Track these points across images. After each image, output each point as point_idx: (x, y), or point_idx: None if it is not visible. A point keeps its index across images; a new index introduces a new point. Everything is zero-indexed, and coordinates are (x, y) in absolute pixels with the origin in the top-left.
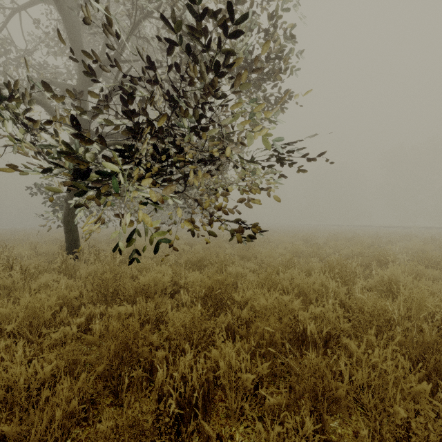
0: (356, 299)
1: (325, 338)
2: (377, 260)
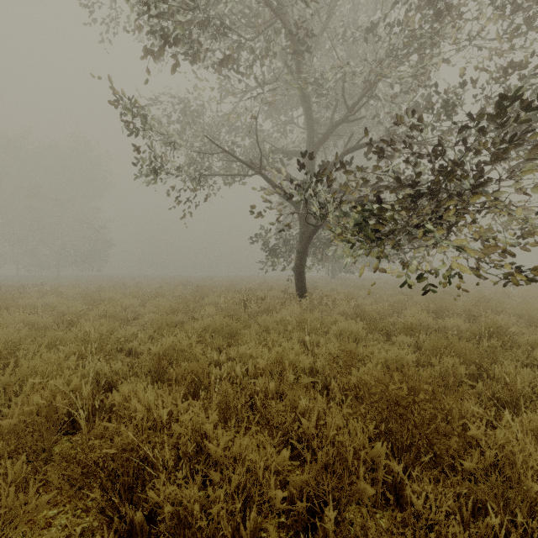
0: None
1: None
2: None
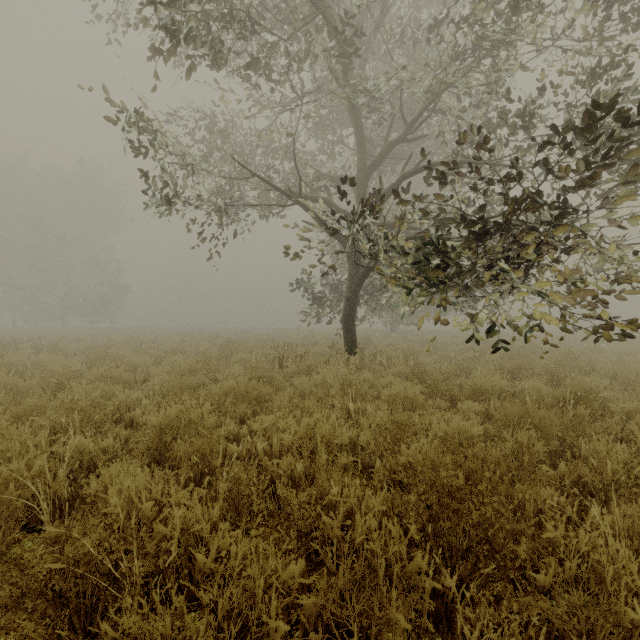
0: None
1: None
2: None
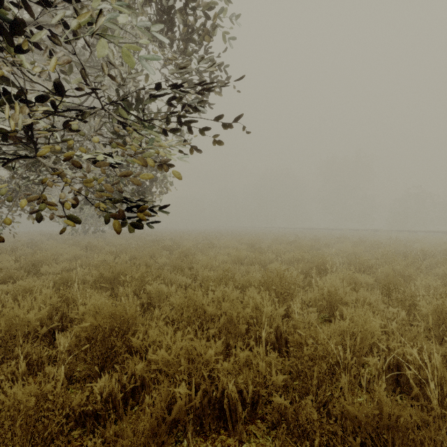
0: (295, 322)
1: (253, 397)
2: (316, 266)
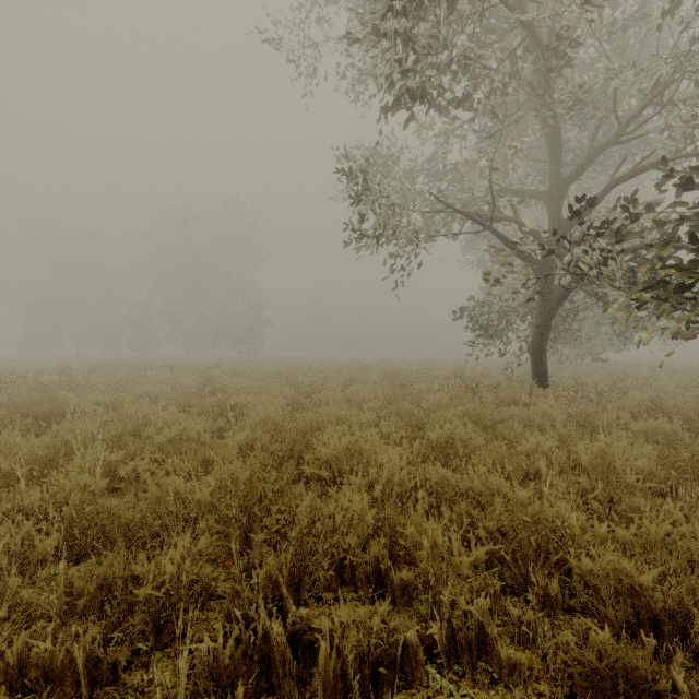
0: None
1: None
2: None
